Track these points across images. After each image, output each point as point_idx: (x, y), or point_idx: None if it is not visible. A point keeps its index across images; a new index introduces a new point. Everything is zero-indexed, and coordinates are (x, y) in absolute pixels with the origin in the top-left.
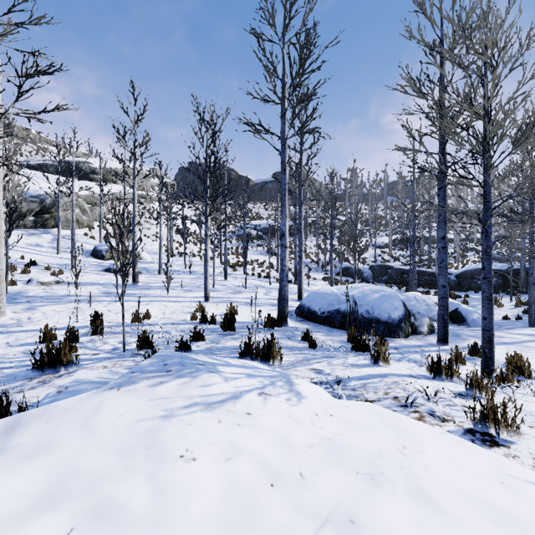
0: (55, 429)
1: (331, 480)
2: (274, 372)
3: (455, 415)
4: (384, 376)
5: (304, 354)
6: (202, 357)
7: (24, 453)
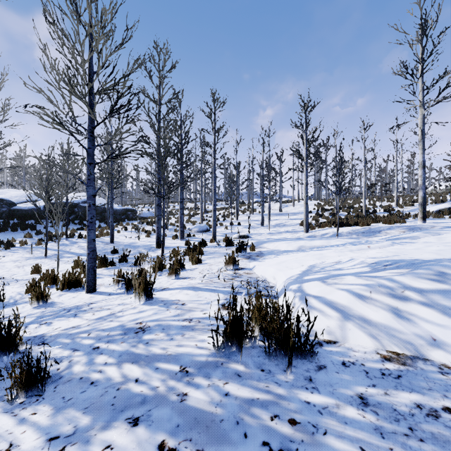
0: (447, 252)
1: (331, 254)
2: (308, 278)
3: (224, 273)
4: (193, 287)
5: (153, 348)
6: (391, 274)
7: (444, 250)
